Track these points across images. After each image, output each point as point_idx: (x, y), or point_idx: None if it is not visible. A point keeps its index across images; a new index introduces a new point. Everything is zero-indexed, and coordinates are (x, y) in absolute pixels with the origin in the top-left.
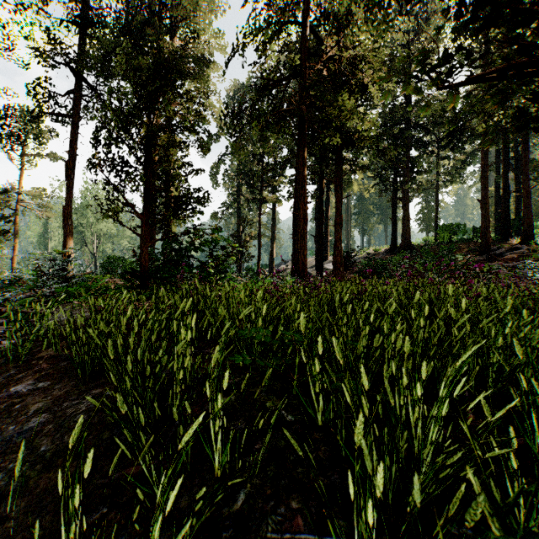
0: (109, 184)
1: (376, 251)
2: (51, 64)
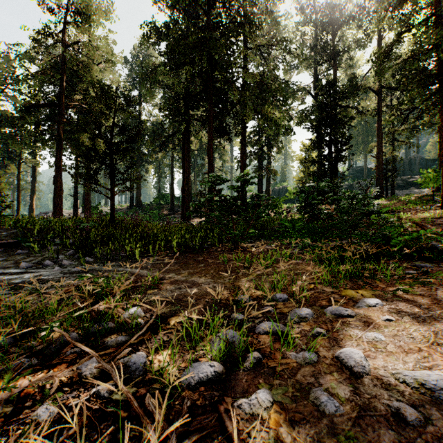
0: None
1: (123, 207)
2: None
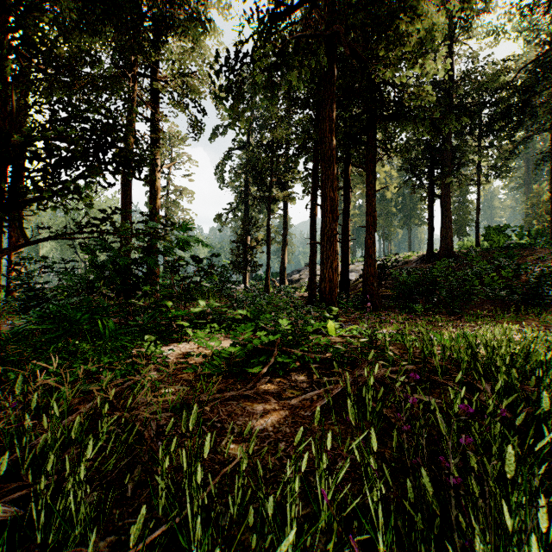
0: None
1: (406, 258)
2: None
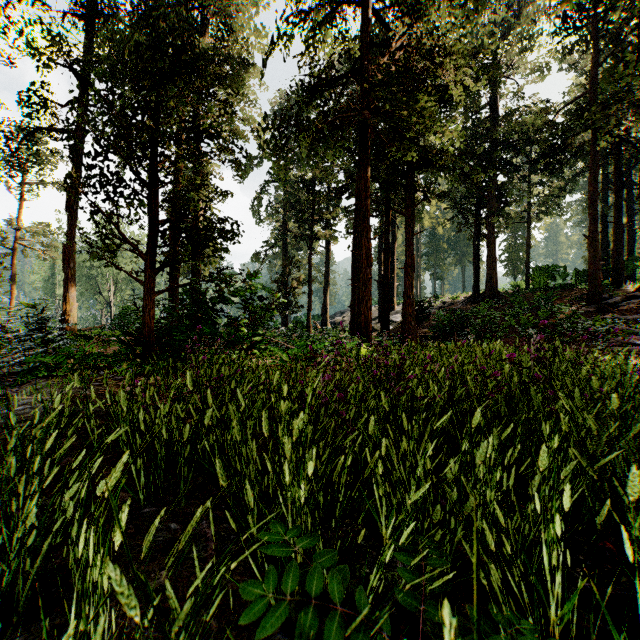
0: (98, 212)
1: (454, 299)
2: (46, 64)
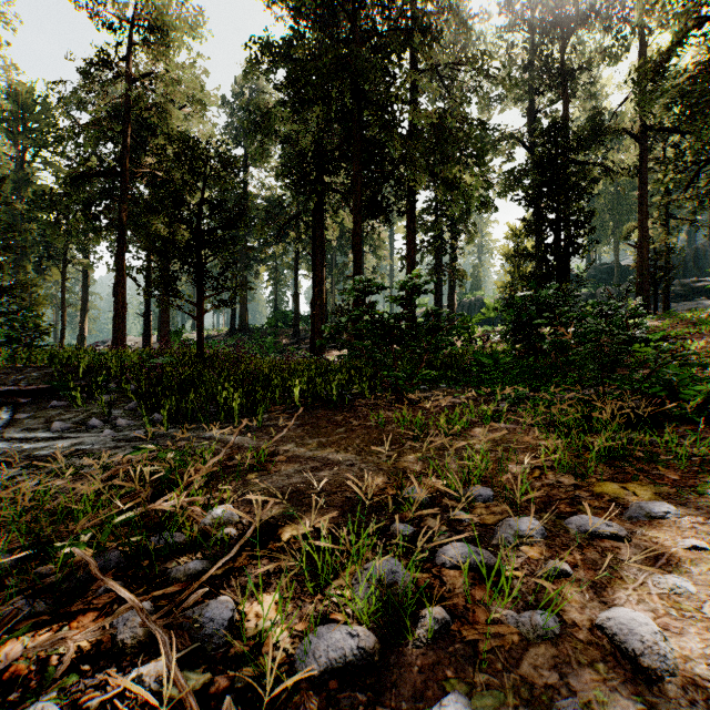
0: None
1: (219, 332)
2: None
